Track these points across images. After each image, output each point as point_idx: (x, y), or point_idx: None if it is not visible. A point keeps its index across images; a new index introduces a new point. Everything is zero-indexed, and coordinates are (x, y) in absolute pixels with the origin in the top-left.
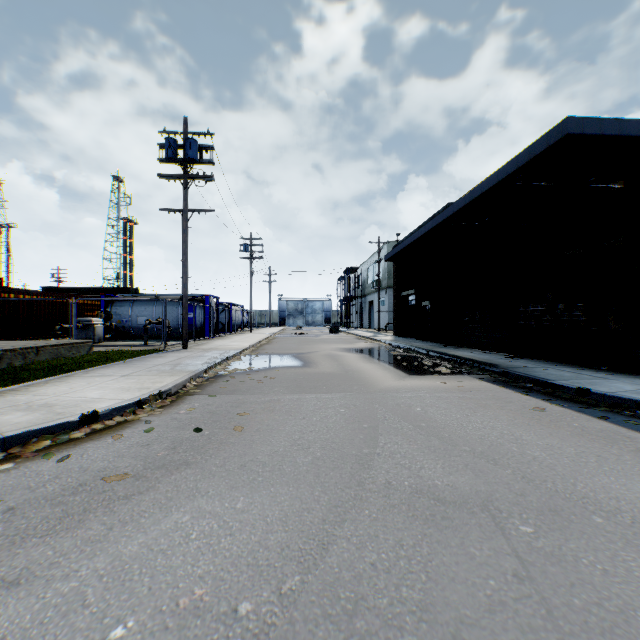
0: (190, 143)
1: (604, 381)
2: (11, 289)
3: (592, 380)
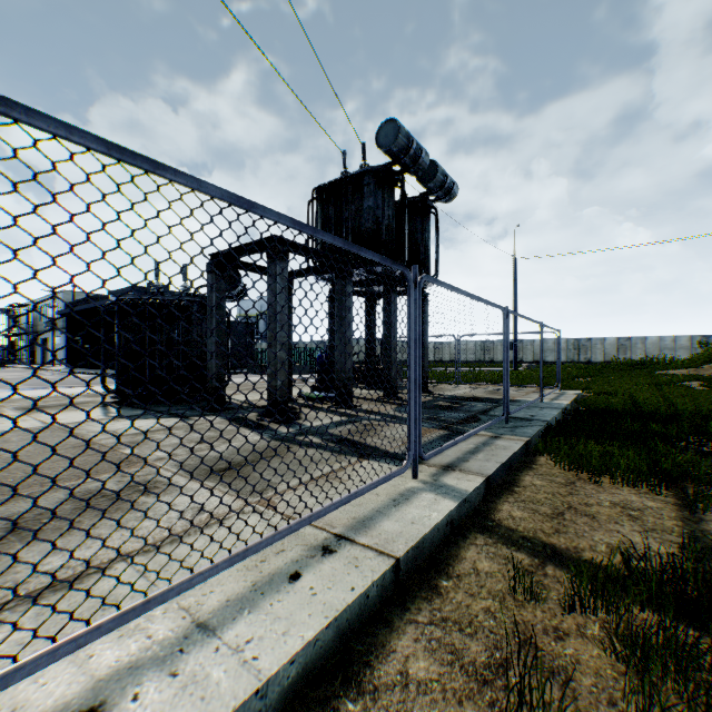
0: None
1: None
2: None
3: None
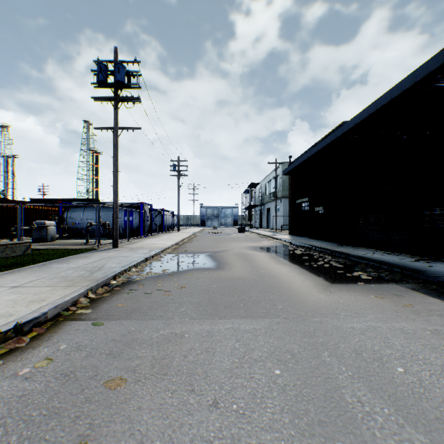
0: (118, 68)
1: None
2: None
3: None
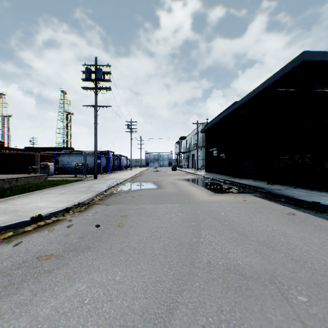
0: (98, 70)
1: (326, 197)
2: (6, 148)
3: (319, 197)
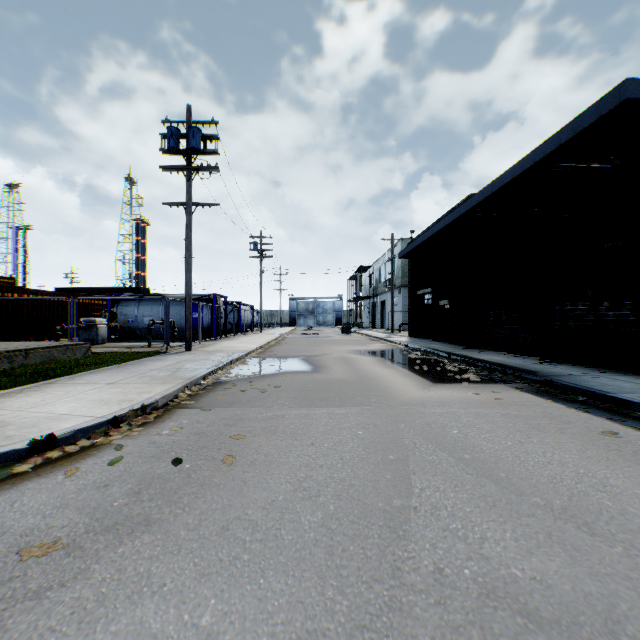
0: (193, 132)
1: None
2: (14, 288)
3: None
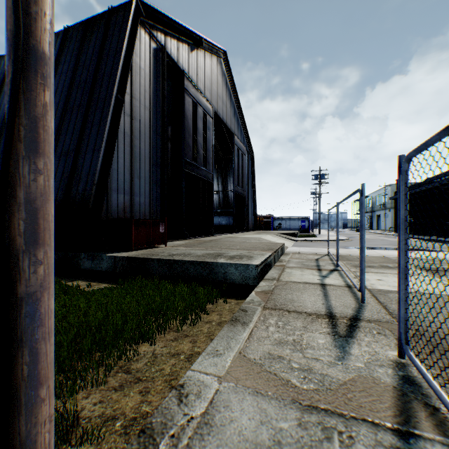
0: (323, 175)
1: None
2: None
3: (447, 239)
